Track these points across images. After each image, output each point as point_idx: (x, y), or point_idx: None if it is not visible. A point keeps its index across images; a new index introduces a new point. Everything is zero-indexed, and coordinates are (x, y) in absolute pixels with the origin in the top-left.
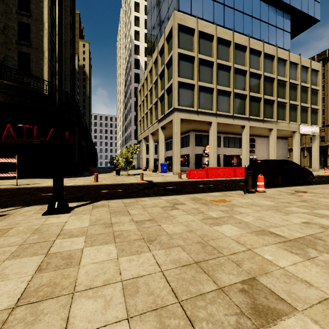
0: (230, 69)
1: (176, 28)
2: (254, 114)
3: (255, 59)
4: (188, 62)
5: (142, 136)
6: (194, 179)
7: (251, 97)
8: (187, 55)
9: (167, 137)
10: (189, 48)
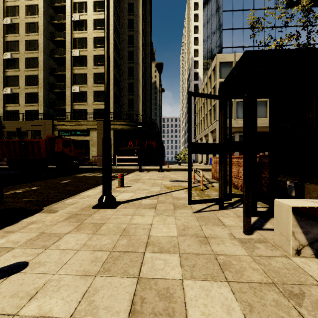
0: None
1: (218, 65)
2: None
3: None
4: None
5: (198, 137)
6: None
7: None
8: None
9: None
10: None
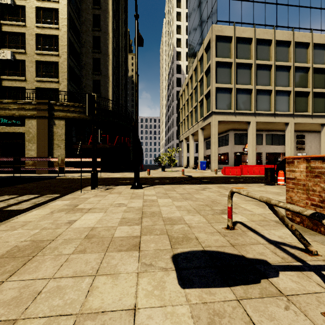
0: (271, 67)
1: (214, 40)
2: (300, 109)
3: (301, 52)
4: (225, 68)
5: (183, 136)
6: (228, 175)
7: (297, 93)
8: (224, 62)
9: (207, 137)
10: (227, 55)
